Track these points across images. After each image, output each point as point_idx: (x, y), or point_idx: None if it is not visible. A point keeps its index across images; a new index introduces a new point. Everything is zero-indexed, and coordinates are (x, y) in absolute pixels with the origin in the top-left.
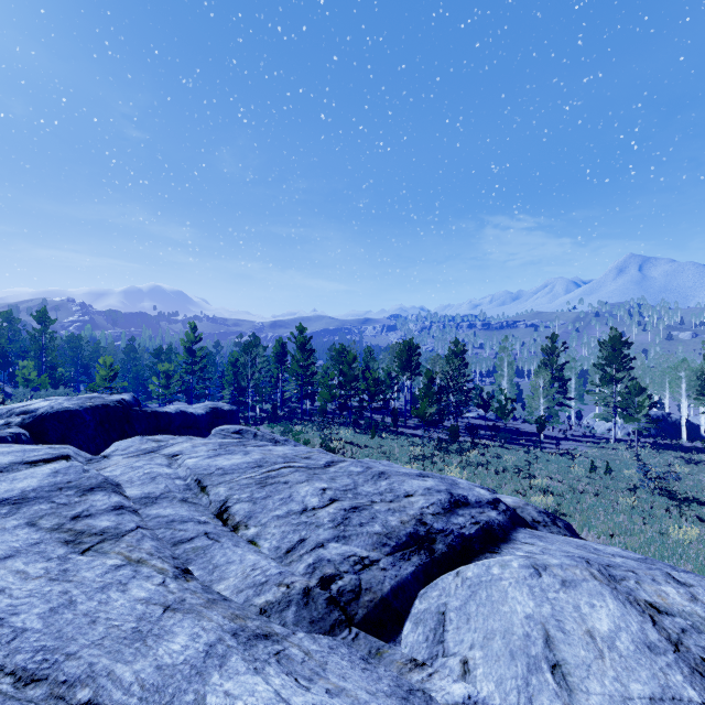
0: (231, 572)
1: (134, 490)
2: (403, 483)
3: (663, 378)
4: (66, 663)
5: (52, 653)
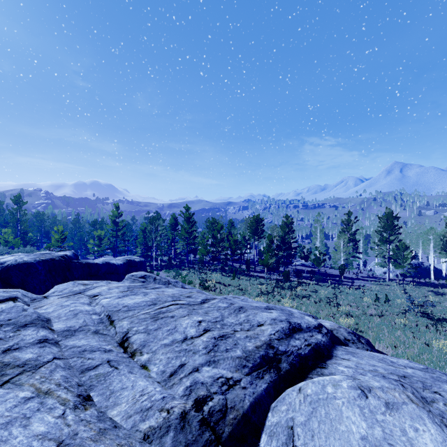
0: (124, 397)
1: (60, 324)
2: (256, 315)
3: (418, 239)
4: None
5: None
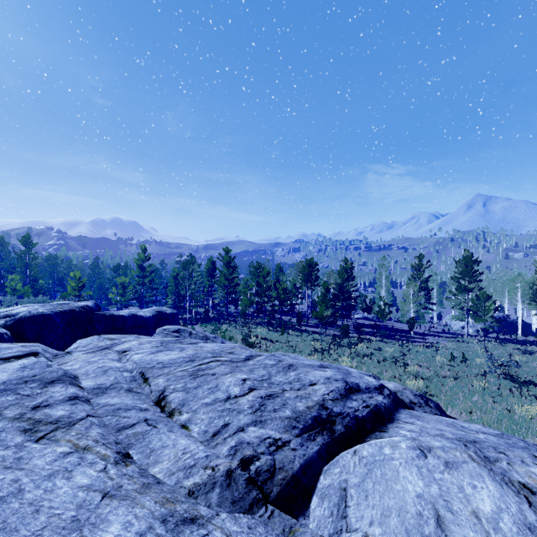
0: (165, 455)
1: (89, 382)
2: (308, 373)
3: (503, 288)
4: None
5: None
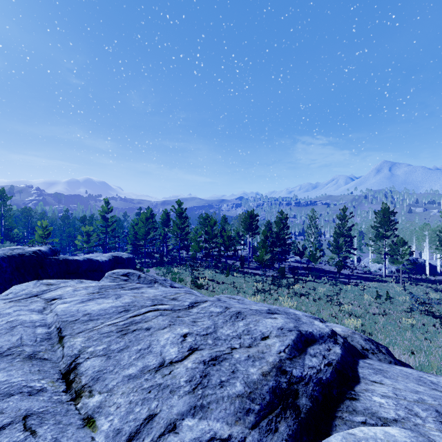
0: None
1: None
2: (258, 323)
3: (412, 236)
4: None
5: None
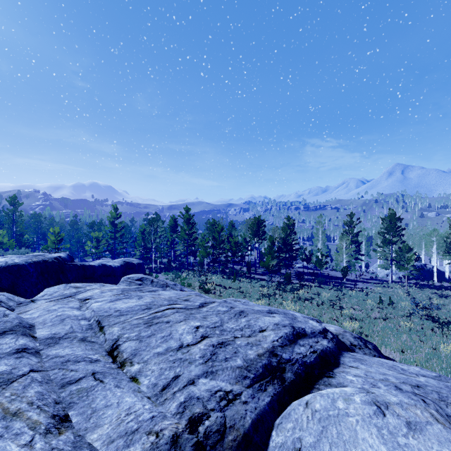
0: (107, 417)
1: (44, 331)
2: (258, 319)
3: (421, 241)
4: None
5: None
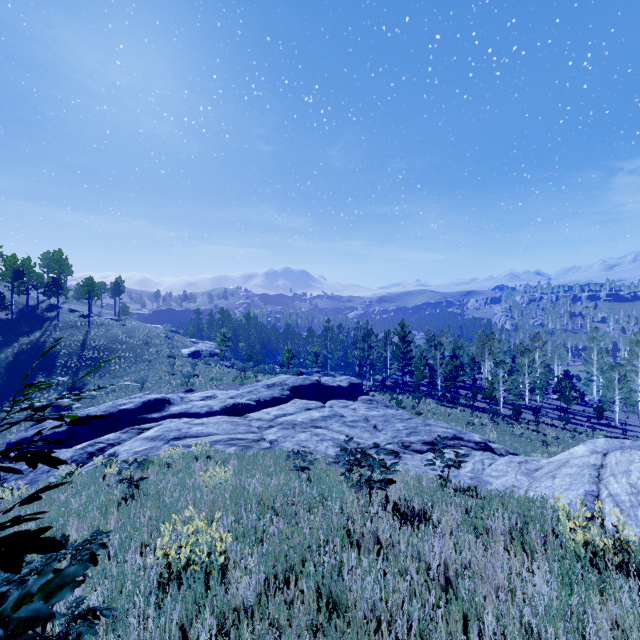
0: (381, 437)
1: (350, 418)
2: (436, 428)
3: None
4: (363, 438)
5: (360, 437)
